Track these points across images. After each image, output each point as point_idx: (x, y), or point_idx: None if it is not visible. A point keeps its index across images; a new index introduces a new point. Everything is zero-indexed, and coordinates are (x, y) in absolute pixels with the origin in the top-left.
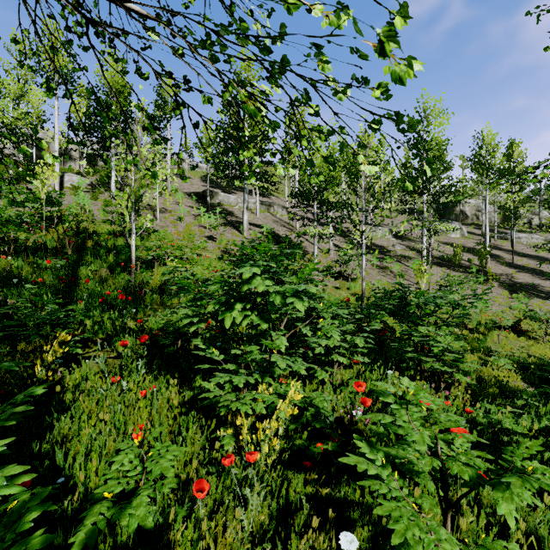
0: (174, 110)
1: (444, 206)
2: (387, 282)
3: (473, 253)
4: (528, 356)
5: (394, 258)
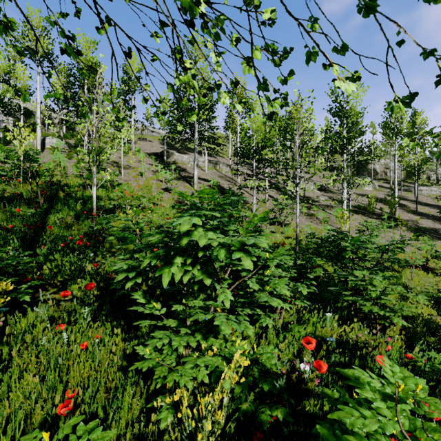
0: (97, 29)
1: (361, 164)
2: (314, 227)
3: (384, 203)
4: (437, 291)
5: (319, 207)
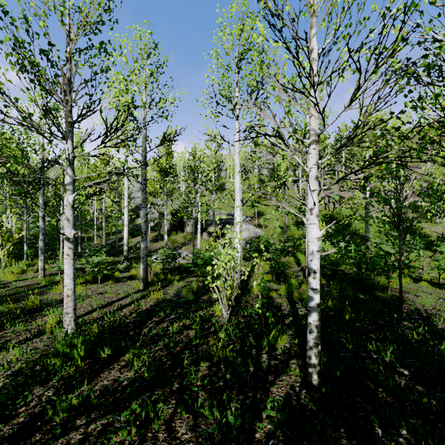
0: None
1: None
2: None
3: None
4: None
5: None
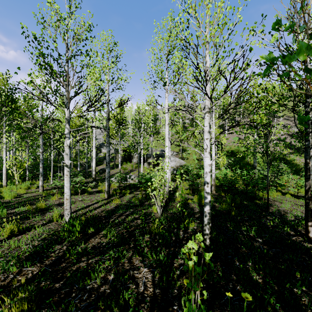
0: None
1: None
2: None
3: None
4: None
5: None
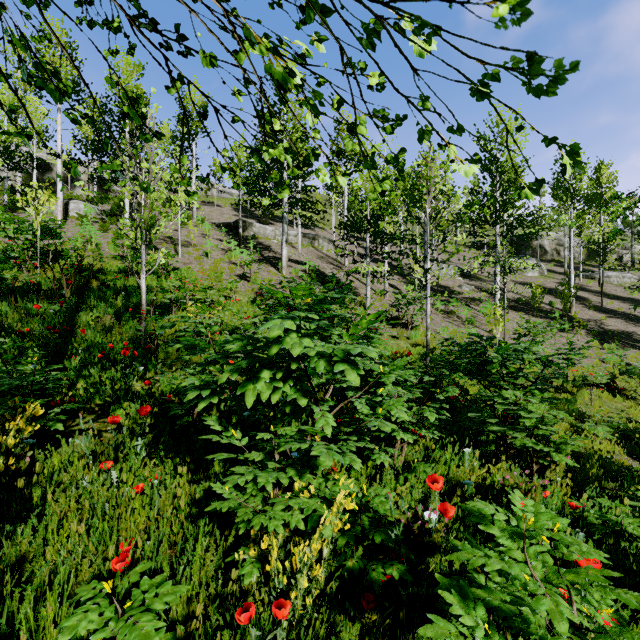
0: (167, 88)
1: (521, 239)
2: (453, 330)
3: (555, 295)
4: (627, 420)
5: (462, 301)
